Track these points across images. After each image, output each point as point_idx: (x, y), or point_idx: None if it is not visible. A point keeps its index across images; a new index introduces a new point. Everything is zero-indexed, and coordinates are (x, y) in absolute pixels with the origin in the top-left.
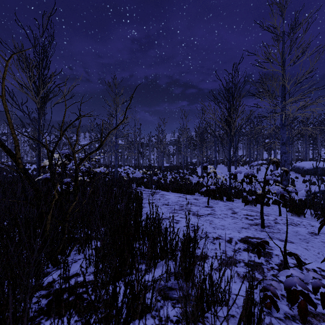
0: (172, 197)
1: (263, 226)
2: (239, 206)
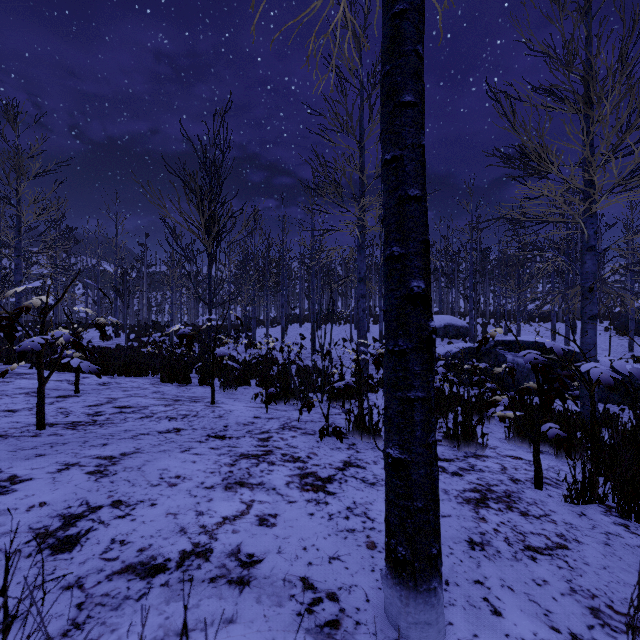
0: (28, 382)
1: (39, 425)
2: (193, 392)
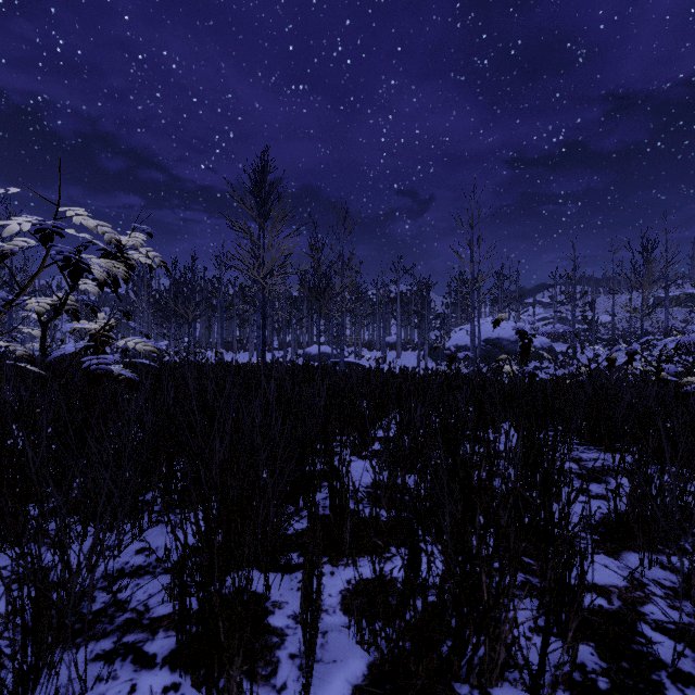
0: None
1: None
2: None
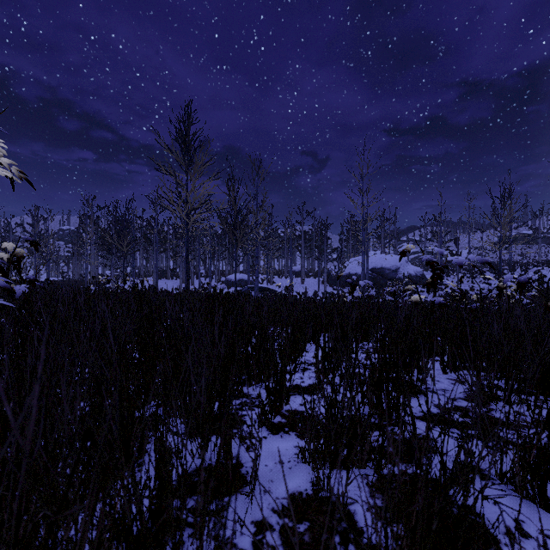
0: None
1: None
2: None
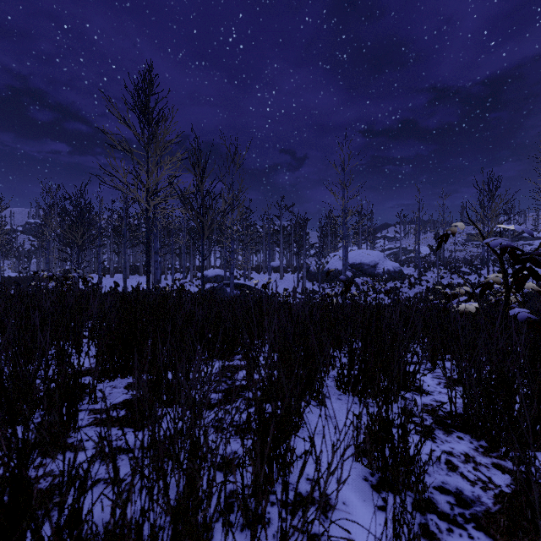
0: None
1: None
2: None
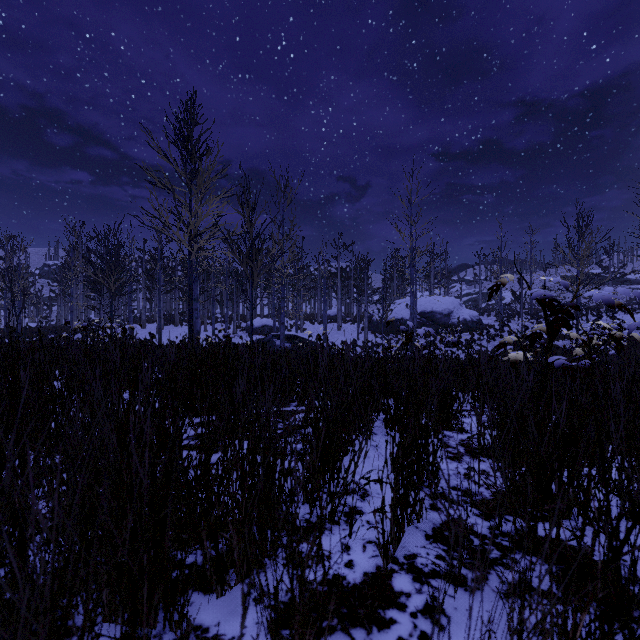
0: None
1: None
2: None
